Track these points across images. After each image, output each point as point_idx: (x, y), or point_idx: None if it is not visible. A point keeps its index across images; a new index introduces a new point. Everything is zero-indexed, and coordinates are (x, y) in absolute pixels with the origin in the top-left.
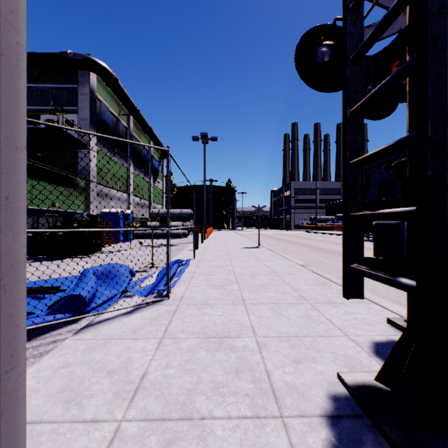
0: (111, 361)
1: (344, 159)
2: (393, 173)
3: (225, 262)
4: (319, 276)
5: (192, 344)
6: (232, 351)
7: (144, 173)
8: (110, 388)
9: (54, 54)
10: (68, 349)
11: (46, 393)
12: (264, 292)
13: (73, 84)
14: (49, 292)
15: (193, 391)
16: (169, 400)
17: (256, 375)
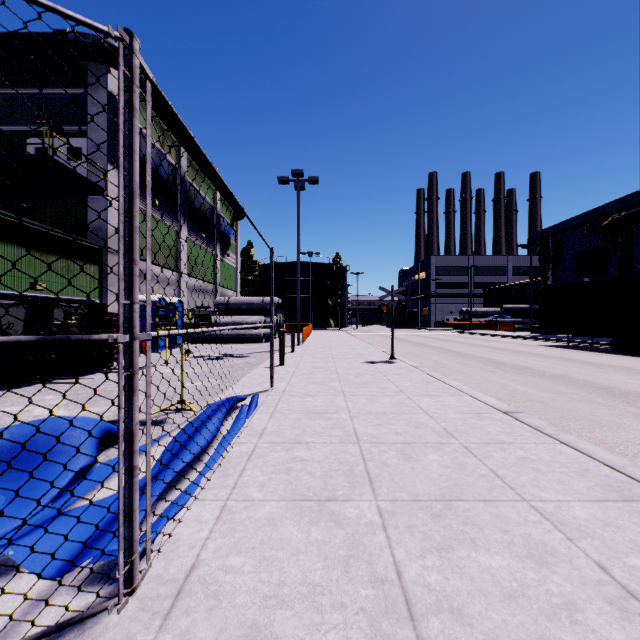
0: None
1: None
2: (603, 237)
3: (334, 398)
4: (577, 452)
5: None
6: None
7: (206, 241)
8: None
9: (45, 34)
10: None
11: None
12: (466, 543)
13: (81, 88)
14: None
15: None
16: None
17: None
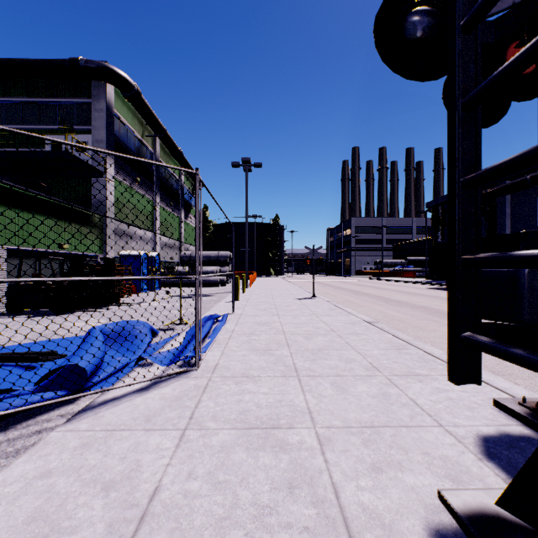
0: (111, 467)
1: (450, 176)
2: None
3: (272, 317)
4: (392, 336)
5: (226, 438)
6: (282, 451)
7: (173, 207)
8: (102, 516)
9: (63, 61)
10: (52, 447)
11: (7, 525)
12: (323, 359)
13: (86, 98)
14: (42, 360)
15: (226, 522)
16: (188, 537)
17: (318, 492)
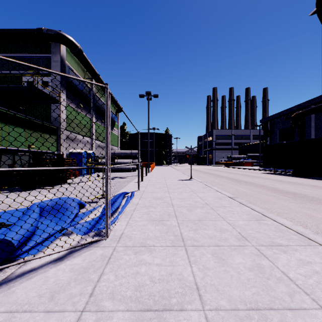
0: None
1: None
2: (292, 122)
3: (164, 193)
4: (250, 209)
5: None
6: None
7: (104, 123)
8: None
9: (32, 30)
10: None
11: None
12: (202, 229)
13: (48, 53)
14: None
15: None
16: None
17: None
